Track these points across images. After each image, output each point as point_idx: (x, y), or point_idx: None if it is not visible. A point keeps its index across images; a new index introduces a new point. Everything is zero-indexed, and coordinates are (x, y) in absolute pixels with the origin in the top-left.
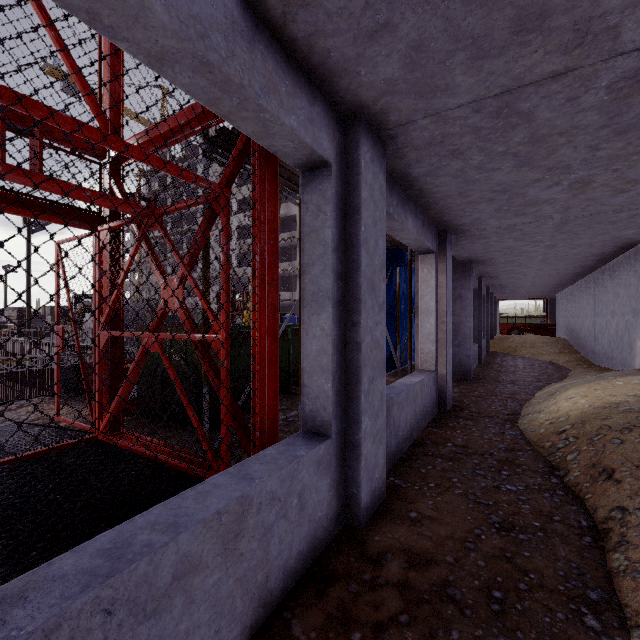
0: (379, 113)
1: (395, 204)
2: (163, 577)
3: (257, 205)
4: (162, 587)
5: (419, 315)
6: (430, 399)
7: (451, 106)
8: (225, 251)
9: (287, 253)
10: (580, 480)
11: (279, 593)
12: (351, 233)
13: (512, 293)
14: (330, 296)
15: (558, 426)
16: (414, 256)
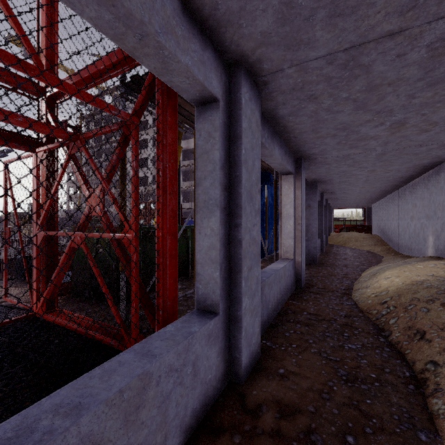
0: (256, 62)
1: (266, 136)
2: None
3: (160, 131)
4: None
5: (282, 219)
6: (290, 279)
7: (311, 58)
8: (134, 167)
9: (188, 175)
10: (400, 339)
11: None
12: (234, 155)
13: (342, 204)
14: (218, 203)
15: (381, 298)
16: (277, 177)
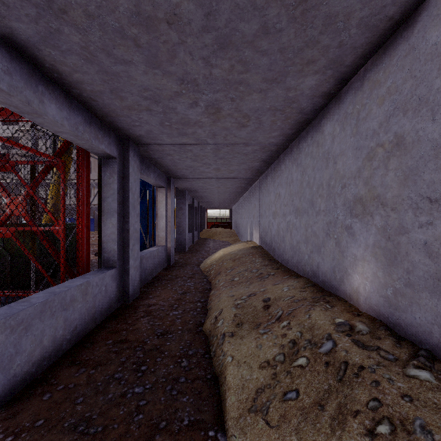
0: (137, 140)
1: (144, 168)
2: (68, 299)
3: (81, 170)
4: (67, 302)
5: (158, 218)
6: (162, 259)
7: (164, 144)
8: (63, 189)
9: None
10: (212, 278)
11: (99, 320)
12: (125, 185)
13: (212, 206)
14: (116, 211)
15: (212, 263)
16: None
